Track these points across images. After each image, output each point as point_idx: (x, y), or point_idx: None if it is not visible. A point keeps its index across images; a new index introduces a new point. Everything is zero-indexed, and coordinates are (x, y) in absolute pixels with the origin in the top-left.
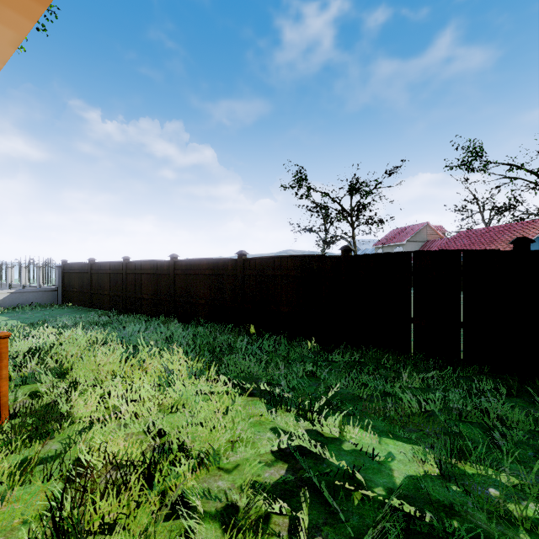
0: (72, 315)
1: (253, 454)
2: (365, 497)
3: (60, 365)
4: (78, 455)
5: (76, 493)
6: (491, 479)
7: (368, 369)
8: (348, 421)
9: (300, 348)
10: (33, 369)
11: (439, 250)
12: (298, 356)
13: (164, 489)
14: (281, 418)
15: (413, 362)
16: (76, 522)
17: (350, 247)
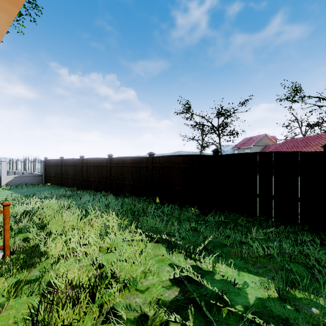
0: (50, 190)
1: (158, 280)
2: (230, 311)
3: (41, 221)
4: (50, 279)
5: (47, 304)
6: (313, 301)
7: (230, 226)
8: (218, 260)
9: (187, 212)
10: (25, 224)
11: (275, 151)
12: (186, 217)
13: (102, 303)
14: (175, 257)
15: (258, 222)
16: (46, 324)
17: (218, 149)
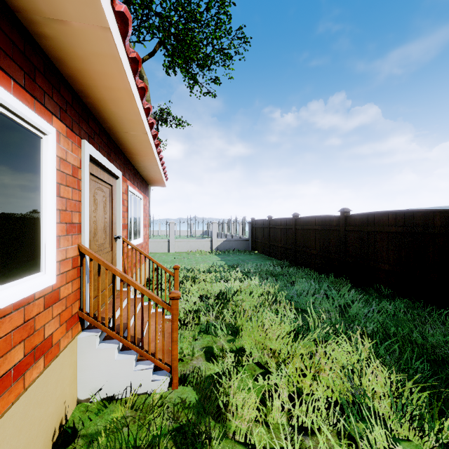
0: (255, 261)
1: None
2: None
3: (235, 318)
4: None
5: None
6: None
7: None
8: None
9: None
10: (213, 319)
11: None
12: None
13: None
14: None
15: None
16: None
17: None
